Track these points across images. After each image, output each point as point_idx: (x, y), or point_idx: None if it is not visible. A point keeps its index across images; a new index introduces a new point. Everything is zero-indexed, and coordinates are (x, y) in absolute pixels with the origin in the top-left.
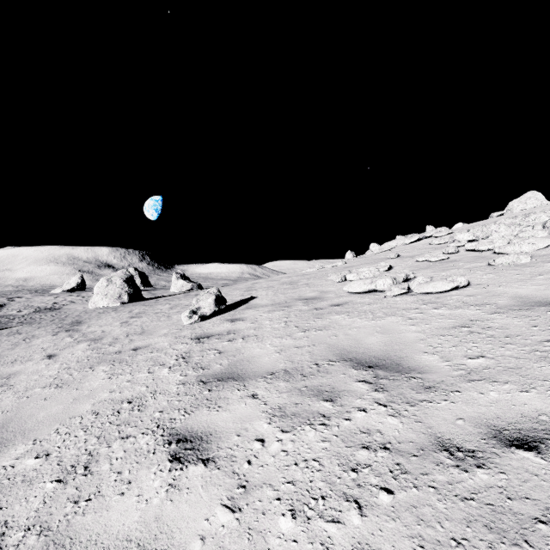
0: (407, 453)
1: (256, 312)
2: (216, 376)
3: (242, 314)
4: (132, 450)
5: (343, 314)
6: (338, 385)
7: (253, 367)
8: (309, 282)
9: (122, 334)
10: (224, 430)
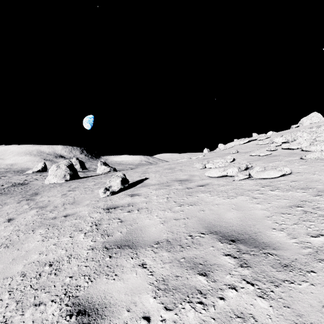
0: None
1: (148, 189)
2: (117, 243)
3: (139, 191)
4: (39, 321)
5: (206, 193)
6: (209, 258)
7: (143, 236)
8: (182, 168)
9: (60, 203)
10: (117, 302)
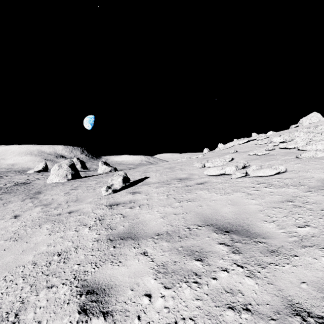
0: (266, 316)
1: (148, 187)
2: (120, 236)
3: (140, 189)
4: (53, 300)
5: (204, 190)
6: (205, 246)
7: (145, 229)
8: (182, 167)
9: (64, 201)
10: (122, 283)
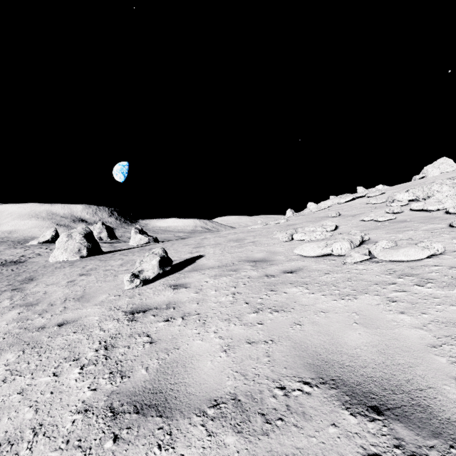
0: None
1: (202, 276)
2: (135, 399)
3: (187, 279)
4: None
5: (301, 287)
6: None
7: (188, 382)
8: (255, 240)
9: (60, 298)
10: None
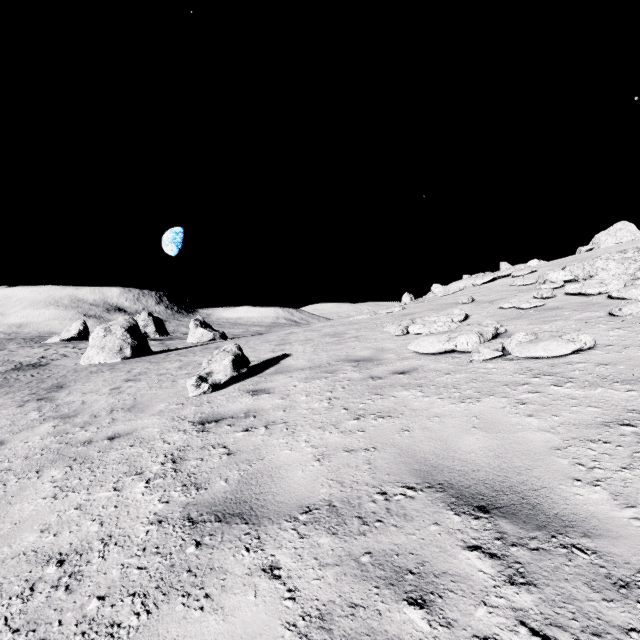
0: None
1: (288, 379)
2: (215, 509)
3: (269, 383)
4: None
5: (413, 390)
6: (430, 555)
7: (276, 491)
8: (359, 334)
9: (105, 409)
10: None
